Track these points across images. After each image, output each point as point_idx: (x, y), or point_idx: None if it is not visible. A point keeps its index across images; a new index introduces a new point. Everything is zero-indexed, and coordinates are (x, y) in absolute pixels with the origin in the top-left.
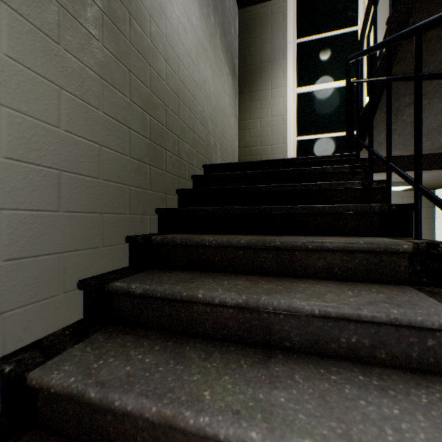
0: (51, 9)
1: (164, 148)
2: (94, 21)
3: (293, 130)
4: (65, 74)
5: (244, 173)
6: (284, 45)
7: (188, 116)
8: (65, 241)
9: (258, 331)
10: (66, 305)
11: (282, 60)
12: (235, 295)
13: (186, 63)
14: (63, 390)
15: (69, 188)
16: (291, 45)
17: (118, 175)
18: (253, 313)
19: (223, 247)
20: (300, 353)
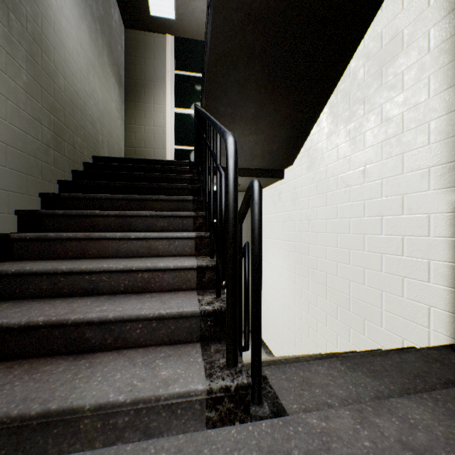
0: (3, 56)
1: (63, 139)
2: (23, 58)
3: (171, 140)
4: (9, 91)
5: (126, 165)
6: (164, 72)
7: (81, 117)
8: (9, 185)
9: (126, 226)
10: (10, 221)
11: (163, 83)
12: (115, 211)
13: (79, 78)
14: (35, 236)
15: (11, 155)
16: (169, 74)
17: (35, 153)
18: (123, 219)
19: (109, 200)
20: (143, 232)
